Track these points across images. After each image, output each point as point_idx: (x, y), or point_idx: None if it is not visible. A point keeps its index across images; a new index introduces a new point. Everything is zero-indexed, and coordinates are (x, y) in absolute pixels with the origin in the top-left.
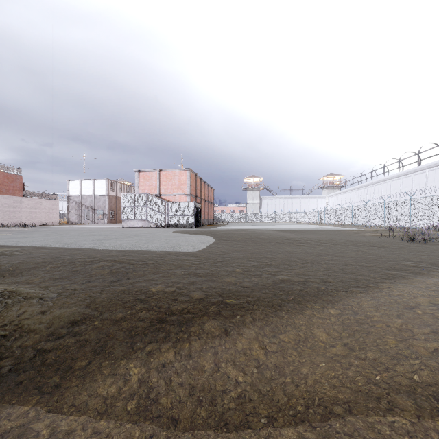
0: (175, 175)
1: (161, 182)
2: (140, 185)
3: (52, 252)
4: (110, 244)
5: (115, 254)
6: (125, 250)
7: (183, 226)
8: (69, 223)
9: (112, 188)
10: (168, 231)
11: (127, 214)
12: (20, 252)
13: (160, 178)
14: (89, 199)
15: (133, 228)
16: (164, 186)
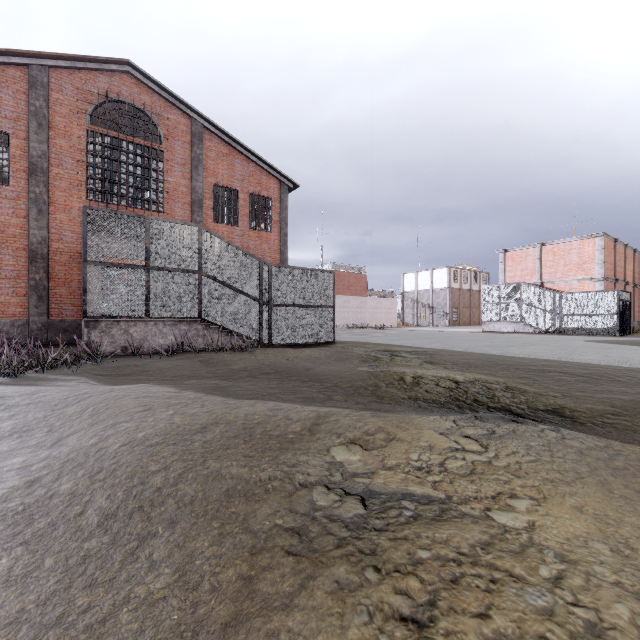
0: (570, 248)
1: (543, 262)
2: (506, 271)
3: (471, 355)
4: (520, 352)
5: (548, 363)
6: (551, 360)
7: (591, 332)
8: (404, 325)
9: (455, 279)
10: (573, 340)
11: (490, 313)
12: (441, 353)
13: (541, 256)
14: (426, 295)
15: (500, 333)
16: (548, 268)
